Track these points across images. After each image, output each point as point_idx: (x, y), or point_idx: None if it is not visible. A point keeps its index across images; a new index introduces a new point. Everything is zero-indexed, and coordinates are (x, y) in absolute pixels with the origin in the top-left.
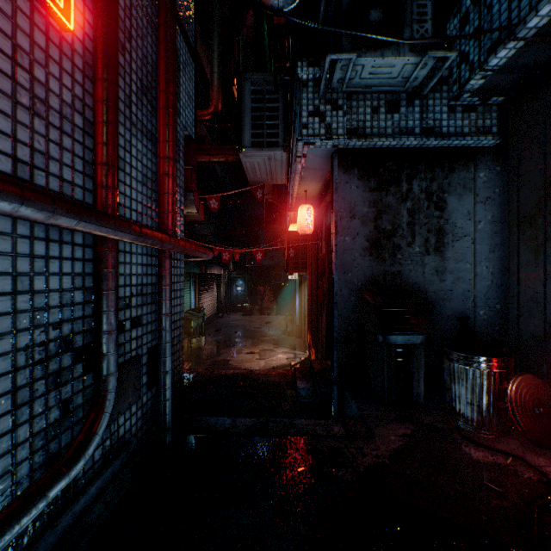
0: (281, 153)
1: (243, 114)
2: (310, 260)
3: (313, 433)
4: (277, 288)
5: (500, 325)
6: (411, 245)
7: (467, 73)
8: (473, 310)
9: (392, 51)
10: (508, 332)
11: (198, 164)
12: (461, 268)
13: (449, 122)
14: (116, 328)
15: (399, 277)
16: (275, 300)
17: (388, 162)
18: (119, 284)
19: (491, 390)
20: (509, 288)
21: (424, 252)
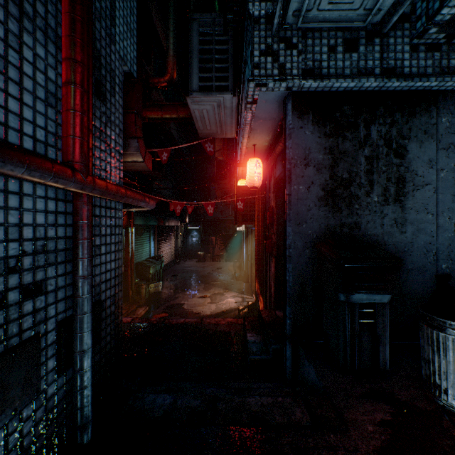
0: (230, 98)
1: (190, 56)
2: (258, 212)
3: (271, 421)
4: (227, 238)
5: None
6: (370, 195)
7: (437, 3)
8: (435, 263)
9: None
10: None
11: (151, 121)
12: (423, 219)
13: (412, 62)
14: None
15: (357, 229)
16: (225, 249)
17: (345, 106)
18: None
19: None
20: None
21: (383, 202)
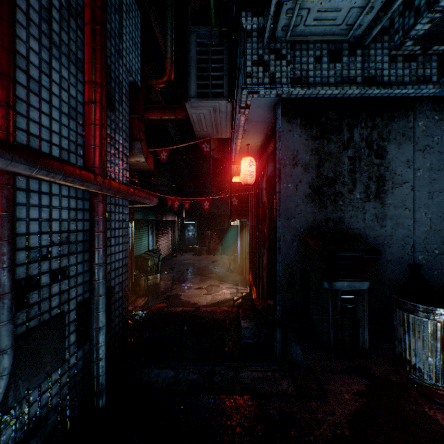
0: (225, 104)
1: (189, 65)
2: (251, 208)
3: (261, 390)
4: (222, 233)
5: (438, 270)
6: (352, 192)
7: (412, 19)
8: (413, 255)
9: None
10: None
11: (151, 122)
12: (401, 214)
13: (390, 72)
14: (10, 290)
15: (341, 223)
16: (220, 243)
17: (330, 111)
18: (29, 231)
19: None
20: None
21: (365, 199)
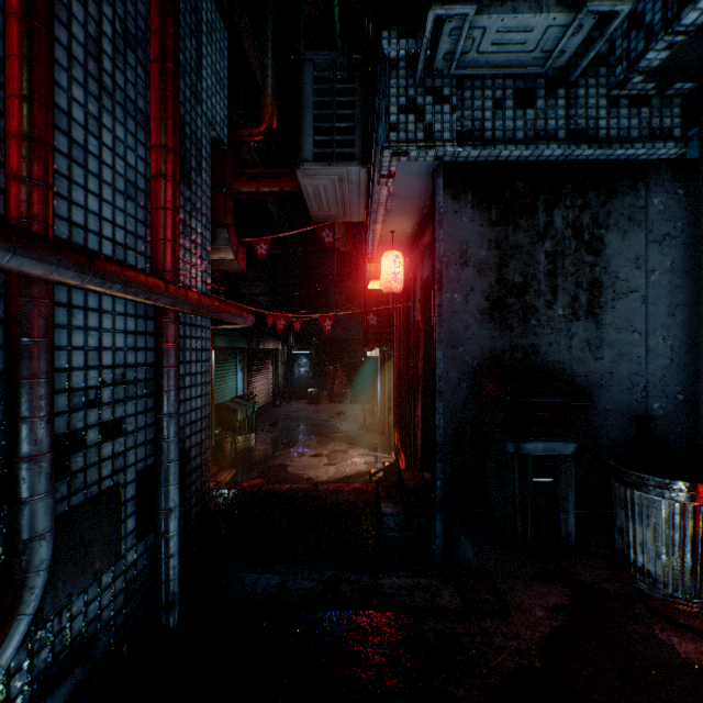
0: (357, 171)
1: (301, 112)
2: (398, 330)
3: (411, 604)
4: (352, 368)
5: (684, 425)
6: (552, 306)
7: (642, 43)
8: (644, 402)
9: (529, 4)
10: (700, 436)
11: (242, 196)
12: (626, 339)
13: (610, 122)
14: (50, 448)
15: (534, 353)
16: (350, 384)
17: (517, 182)
18: (72, 365)
19: (698, 536)
20: (701, 370)
21: (571, 316)
